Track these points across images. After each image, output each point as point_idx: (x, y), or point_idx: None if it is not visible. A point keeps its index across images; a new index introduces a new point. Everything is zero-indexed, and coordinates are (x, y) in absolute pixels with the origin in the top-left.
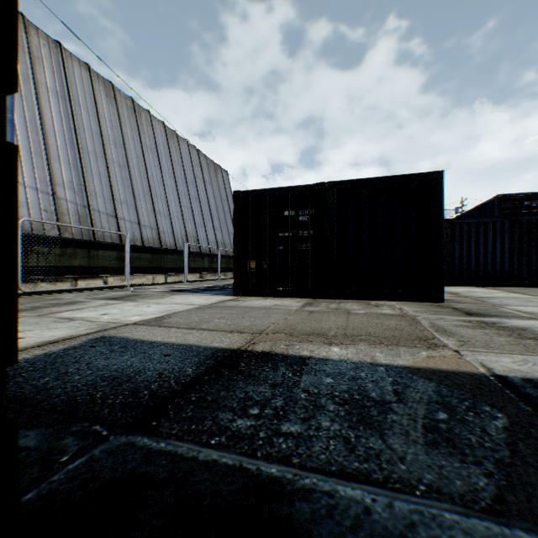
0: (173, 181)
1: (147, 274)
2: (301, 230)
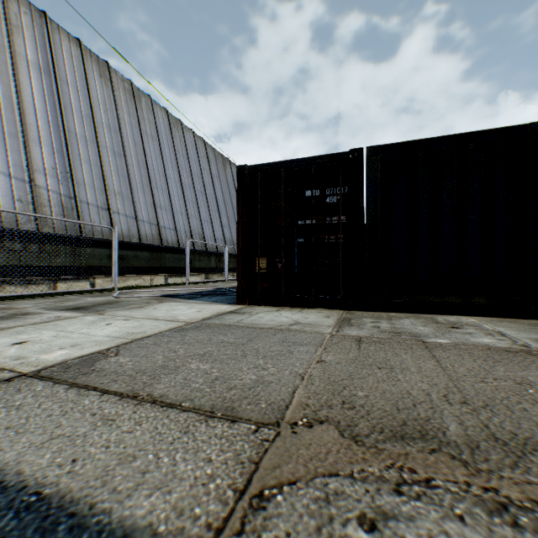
0: (176, 172)
1: (144, 275)
2: (328, 216)
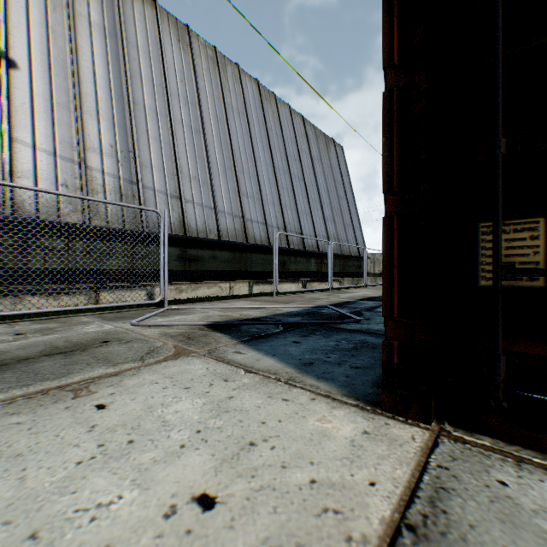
0: (268, 154)
1: (220, 281)
2: None
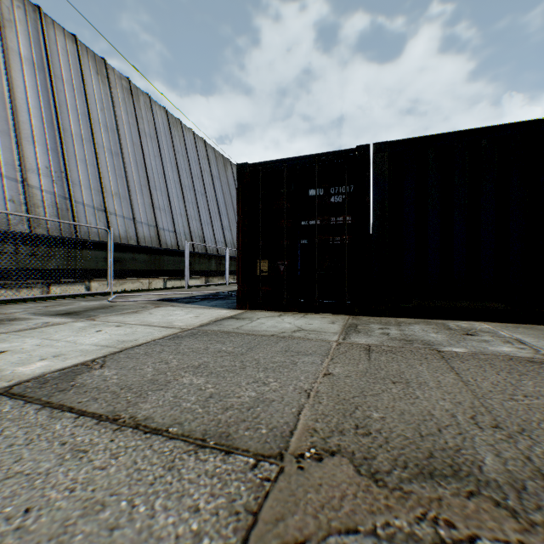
0: (176, 173)
1: (142, 278)
2: (333, 216)
